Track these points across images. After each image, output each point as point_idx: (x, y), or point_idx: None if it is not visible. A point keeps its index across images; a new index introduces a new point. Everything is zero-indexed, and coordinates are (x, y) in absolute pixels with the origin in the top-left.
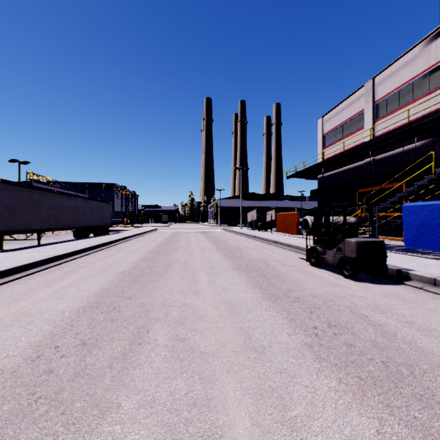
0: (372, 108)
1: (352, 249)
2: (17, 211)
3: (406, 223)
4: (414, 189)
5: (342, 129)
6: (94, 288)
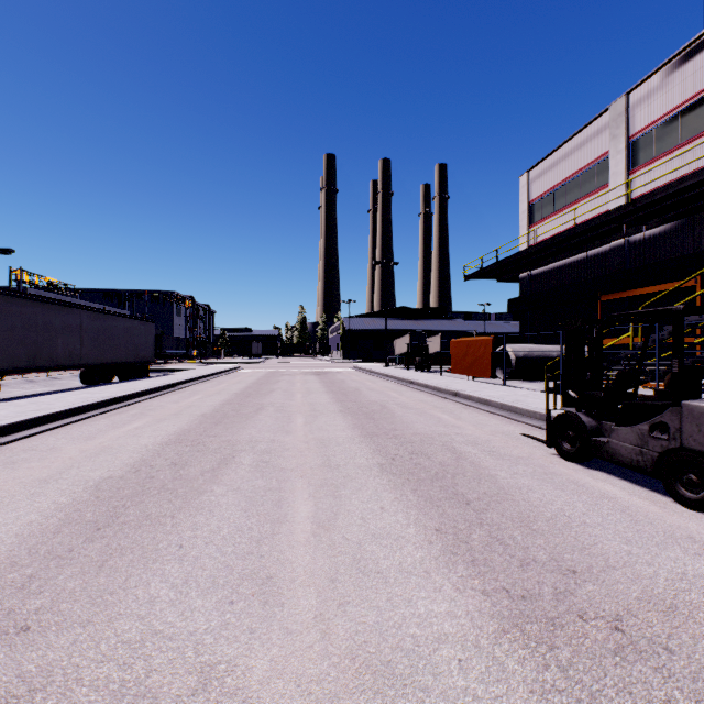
0: (626, 148)
1: None
2: None
3: None
4: None
5: (566, 190)
6: None
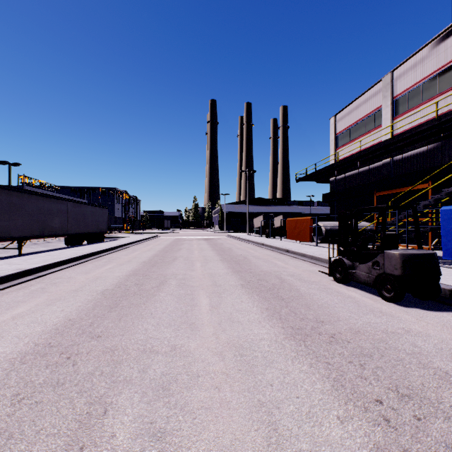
0: (391, 104)
1: (395, 264)
2: None
3: (446, 230)
4: None
5: (357, 128)
6: (56, 318)
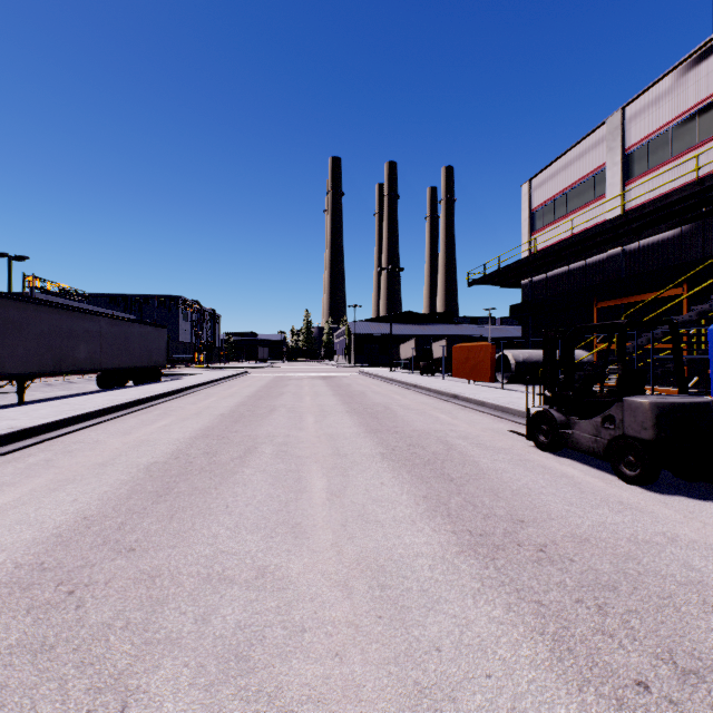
0: (622, 160)
1: (644, 420)
2: None
3: None
4: None
5: (566, 200)
6: (61, 514)
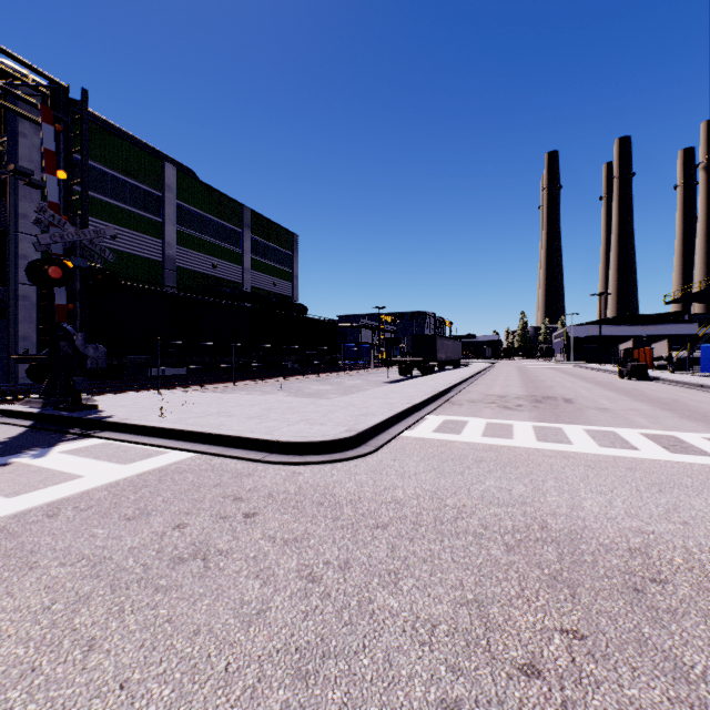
0: None
1: (628, 367)
2: (439, 350)
3: (701, 357)
4: (708, 336)
5: None
6: (516, 378)
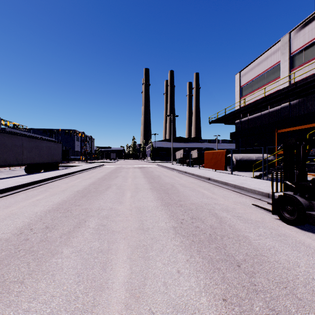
0: (289, 59)
1: None
2: None
3: None
4: None
5: (258, 80)
6: None
